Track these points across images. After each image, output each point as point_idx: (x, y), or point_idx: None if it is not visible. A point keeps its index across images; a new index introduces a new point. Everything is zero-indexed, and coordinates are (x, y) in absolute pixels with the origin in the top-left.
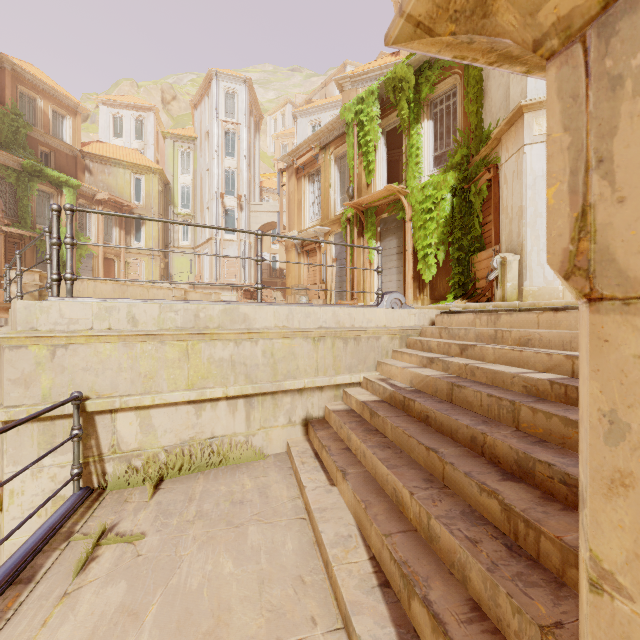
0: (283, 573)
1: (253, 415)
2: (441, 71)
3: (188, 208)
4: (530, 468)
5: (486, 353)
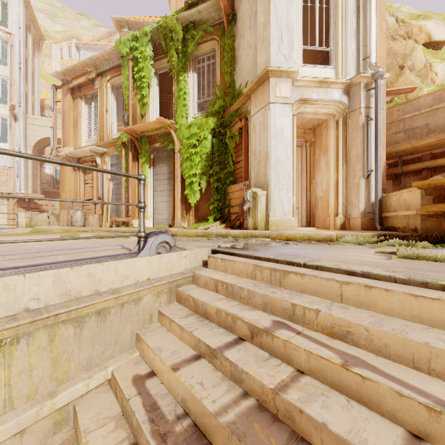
0: None
1: None
2: (204, 33)
3: None
4: None
5: (294, 353)
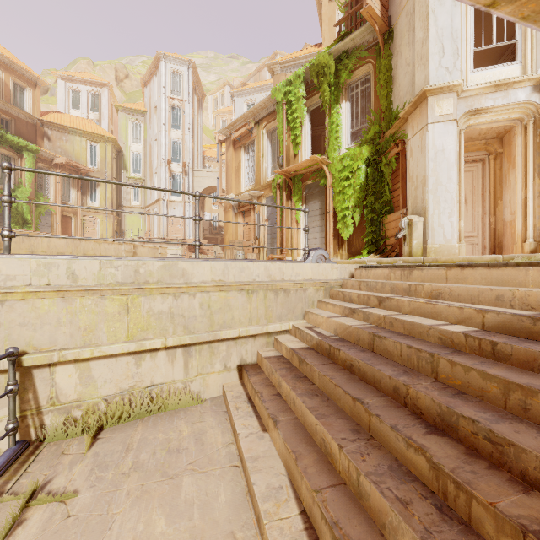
0: (215, 530)
1: (191, 363)
2: (357, 60)
3: (139, 173)
4: (453, 422)
5: (402, 305)
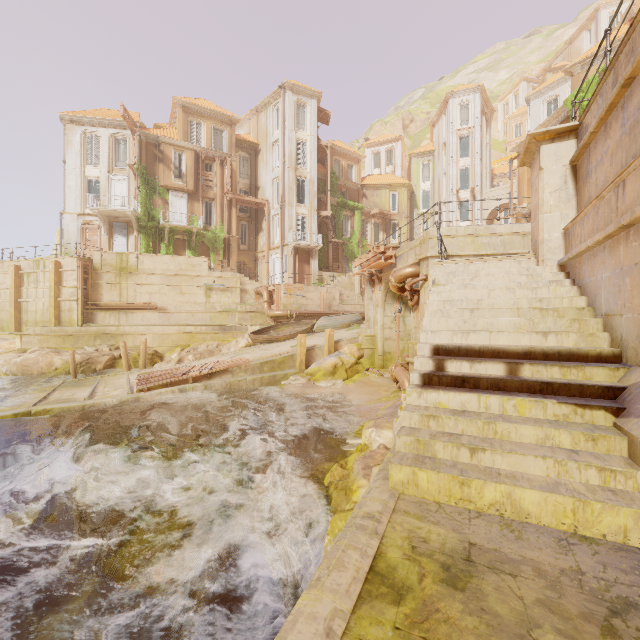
0: None
1: None
2: None
3: (427, 208)
4: None
5: None
